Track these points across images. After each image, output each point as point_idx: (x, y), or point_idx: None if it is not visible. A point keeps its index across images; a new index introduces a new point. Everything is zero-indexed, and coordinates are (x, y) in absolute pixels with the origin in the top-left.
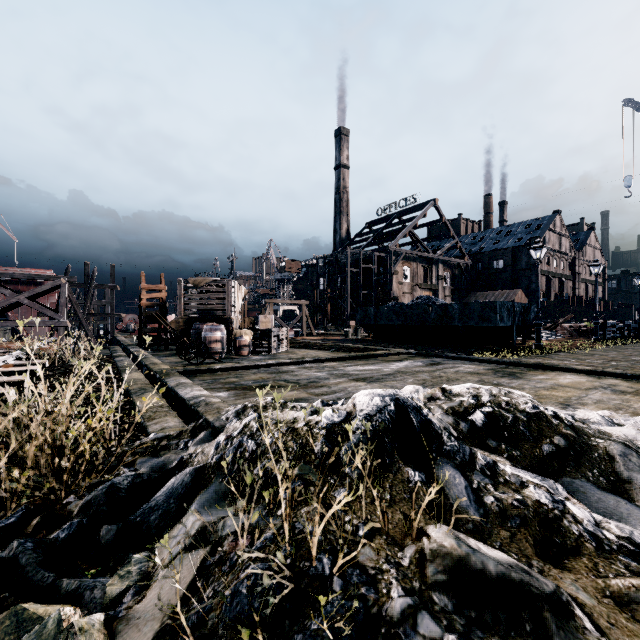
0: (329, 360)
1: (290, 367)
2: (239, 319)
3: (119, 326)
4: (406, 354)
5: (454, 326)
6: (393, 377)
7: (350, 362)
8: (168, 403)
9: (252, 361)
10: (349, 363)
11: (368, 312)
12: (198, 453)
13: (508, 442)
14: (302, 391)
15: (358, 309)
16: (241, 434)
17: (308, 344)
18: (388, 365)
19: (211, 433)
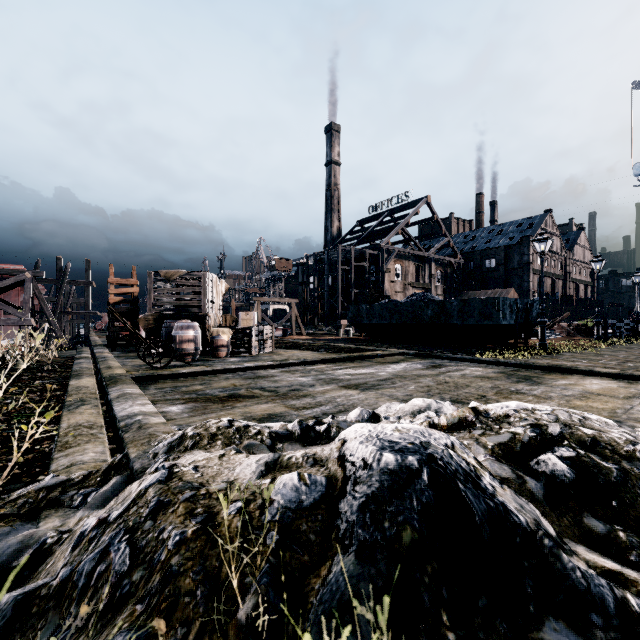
0: (317, 362)
1: (271, 371)
2: (218, 317)
3: (98, 325)
4: (402, 355)
5: (452, 324)
6: (391, 383)
7: (340, 364)
8: (108, 419)
9: (226, 364)
10: (339, 365)
11: (360, 310)
12: (68, 536)
13: (623, 522)
14: (279, 403)
15: (349, 307)
16: (119, 521)
17: (295, 344)
18: (384, 368)
19: (126, 479)
